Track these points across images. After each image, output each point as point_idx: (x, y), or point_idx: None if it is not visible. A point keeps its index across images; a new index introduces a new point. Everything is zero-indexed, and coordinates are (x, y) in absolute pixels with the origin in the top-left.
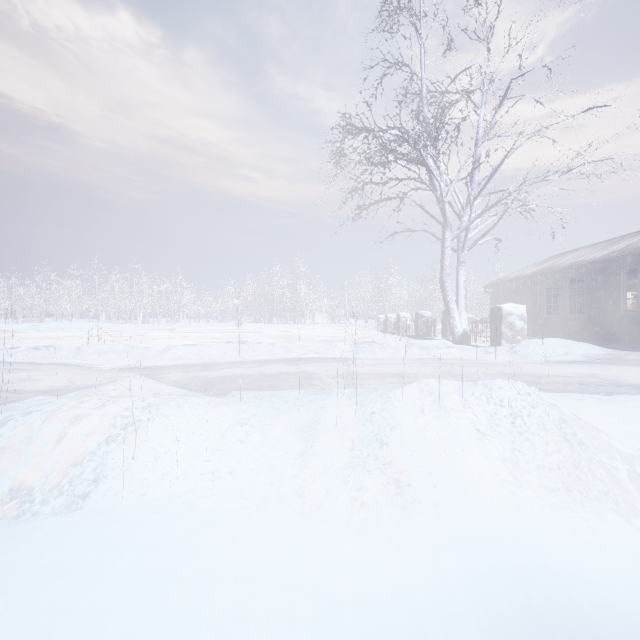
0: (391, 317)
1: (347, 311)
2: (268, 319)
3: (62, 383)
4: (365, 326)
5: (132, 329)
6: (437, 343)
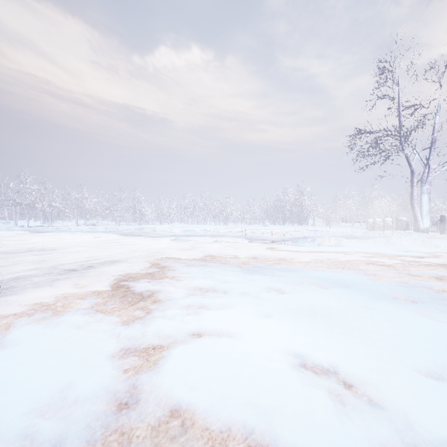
0: (377, 221)
1: (338, 217)
2: (280, 222)
3: (277, 239)
4: (355, 227)
5: (218, 227)
6: (407, 232)
